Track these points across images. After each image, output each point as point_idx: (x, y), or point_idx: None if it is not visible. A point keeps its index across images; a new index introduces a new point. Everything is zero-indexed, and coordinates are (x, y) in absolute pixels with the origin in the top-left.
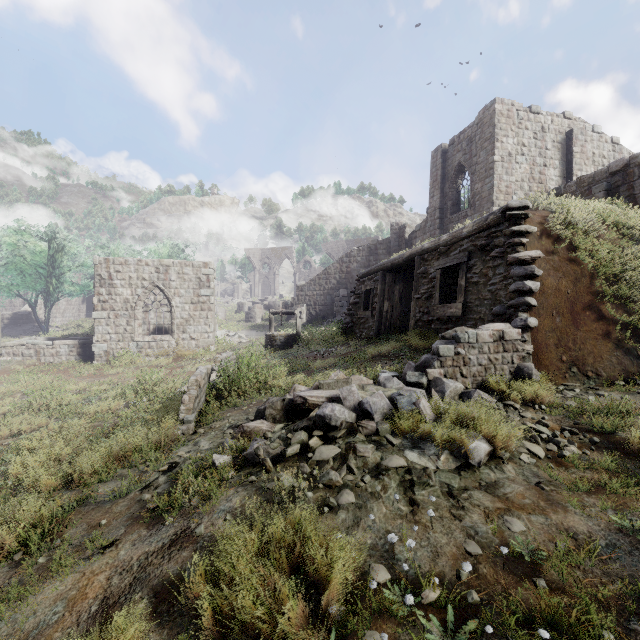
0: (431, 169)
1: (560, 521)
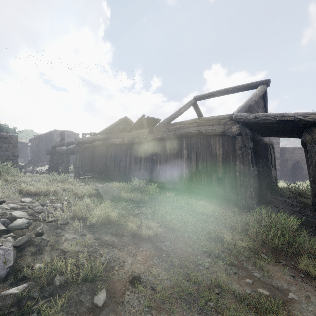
0: None
1: None
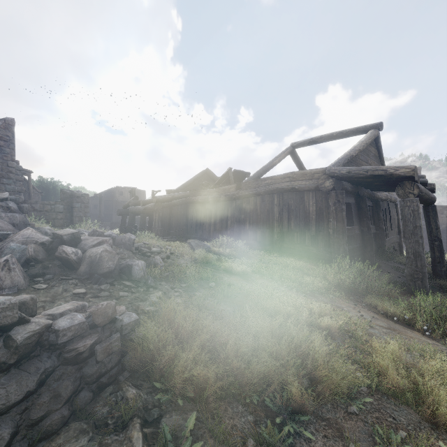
0: None
1: None
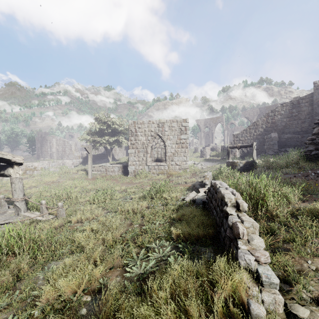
0: None
1: None
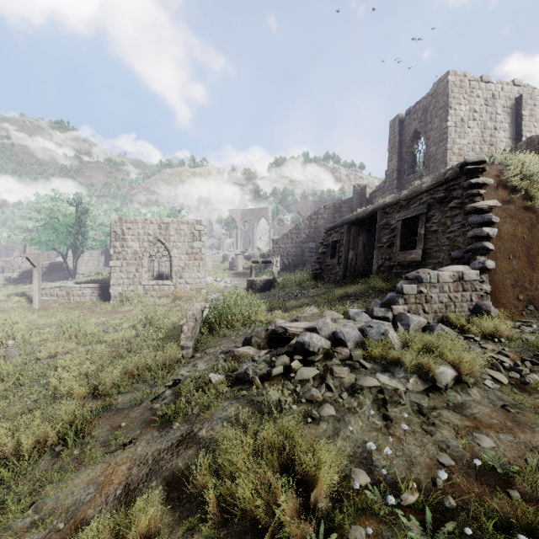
0: (389, 136)
1: (528, 440)
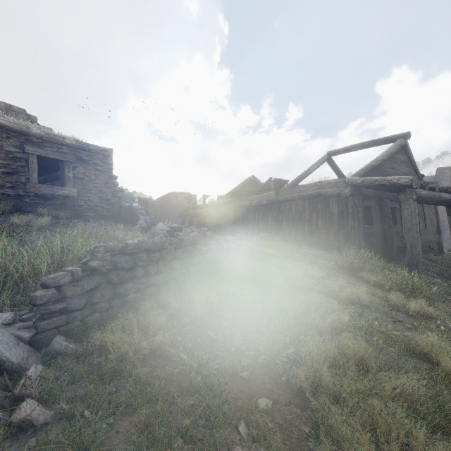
0: None
1: None
